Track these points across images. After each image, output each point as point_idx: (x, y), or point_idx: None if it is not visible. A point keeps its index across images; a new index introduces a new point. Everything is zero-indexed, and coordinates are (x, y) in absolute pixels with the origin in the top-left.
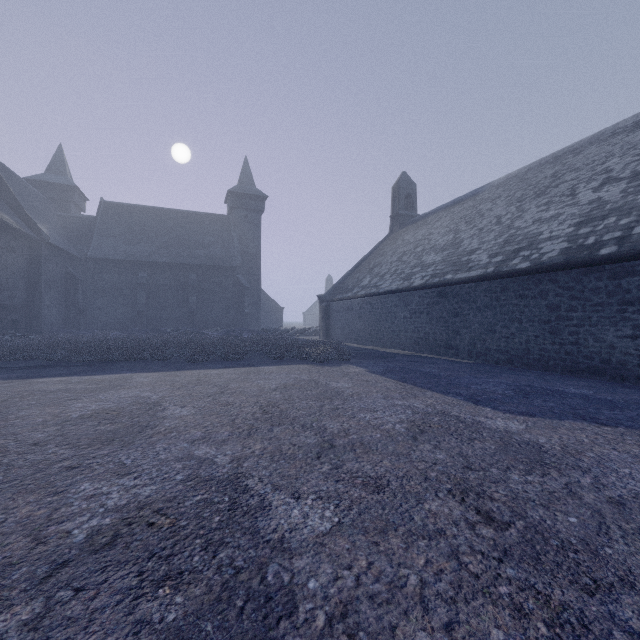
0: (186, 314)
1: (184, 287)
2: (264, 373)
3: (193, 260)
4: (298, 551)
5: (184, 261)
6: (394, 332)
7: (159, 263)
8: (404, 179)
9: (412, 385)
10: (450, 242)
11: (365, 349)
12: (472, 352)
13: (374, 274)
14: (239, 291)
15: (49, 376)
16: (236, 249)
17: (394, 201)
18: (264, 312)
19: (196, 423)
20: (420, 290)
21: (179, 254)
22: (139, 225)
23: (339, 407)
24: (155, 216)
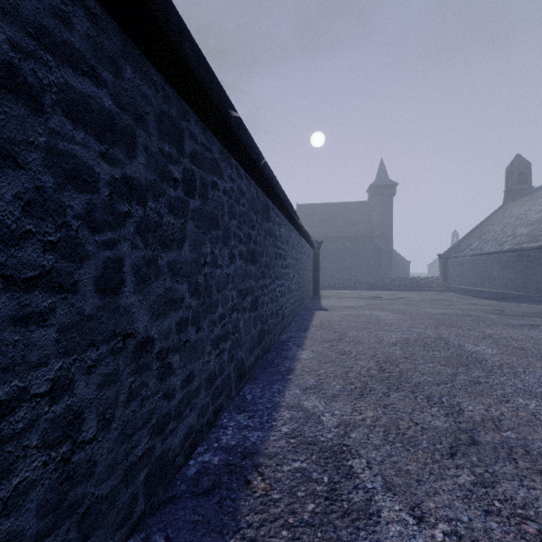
0: (344, 267)
1: (343, 251)
2: (406, 292)
3: (348, 234)
4: (422, 304)
5: (343, 235)
6: (491, 279)
7: (329, 237)
8: (517, 161)
9: (475, 297)
10: (537, 219)
11: (469, 289)
12: (537, 289)
13: (481, 240)
14: (378, 252)
15: (327, 290)
16: (375, 224)
17: (507, 179)
18: (394, 265)
19: (392, 298)
20: (507, 253)
21: (340, 231)
22: (317, 216)
23: (437, 298)
24: (325, 209)
